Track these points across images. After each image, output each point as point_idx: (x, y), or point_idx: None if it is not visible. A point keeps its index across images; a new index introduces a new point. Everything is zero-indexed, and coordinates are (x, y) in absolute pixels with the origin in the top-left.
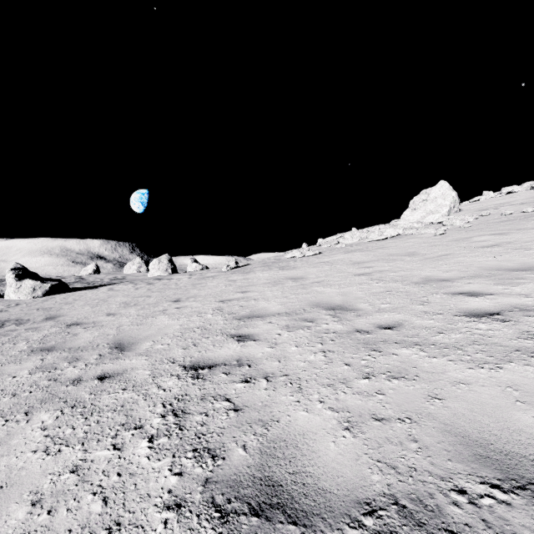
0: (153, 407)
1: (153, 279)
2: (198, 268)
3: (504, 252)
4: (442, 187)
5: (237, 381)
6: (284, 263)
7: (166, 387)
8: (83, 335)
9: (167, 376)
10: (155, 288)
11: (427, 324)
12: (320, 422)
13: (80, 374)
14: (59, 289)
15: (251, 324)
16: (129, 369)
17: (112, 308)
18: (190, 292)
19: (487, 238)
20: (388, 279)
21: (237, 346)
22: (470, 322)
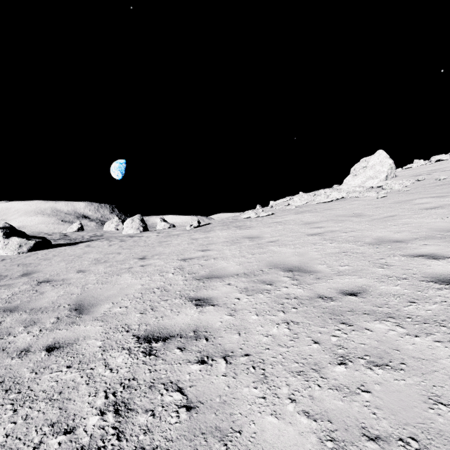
0: (94, 397)
1: (126, 237)
2: (166, 226)
3: (449, 213)
4: (380, 155)
5: (192, 361)
6: (240, 222)
7: (114, 366)
8: (48, 294)
9: (117, 350)
10: (126, 245)
11: (394, 291)
12: (295, 438)
13: (31, 342)
14: (43, 246)
15: (210, 286)
16: (81, 337)
17: (84, 264)
18: (156, 249)
19: (428, 200)
20: (341, 240)
21: (195, 312)
22: (441, 289)
